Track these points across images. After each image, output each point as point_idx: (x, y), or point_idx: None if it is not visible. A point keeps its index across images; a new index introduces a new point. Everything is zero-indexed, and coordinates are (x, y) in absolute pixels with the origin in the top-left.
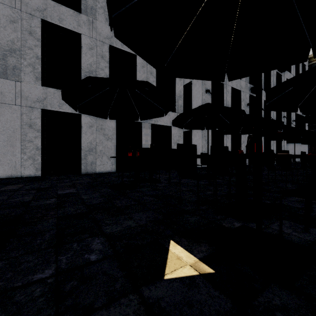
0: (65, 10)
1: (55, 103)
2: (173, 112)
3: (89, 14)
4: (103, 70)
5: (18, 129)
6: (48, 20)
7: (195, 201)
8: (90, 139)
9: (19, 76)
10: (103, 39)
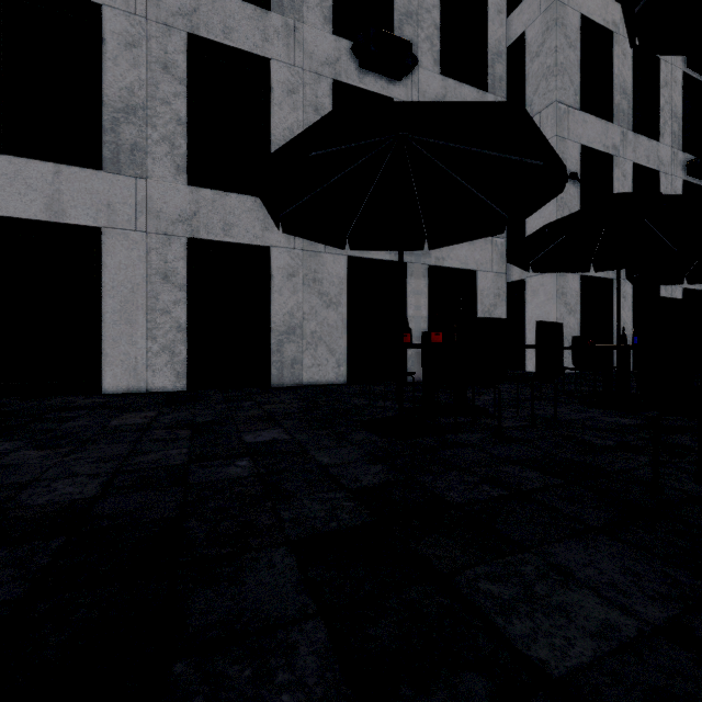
0: (237, 6)
1: (216, 224)
2: None
3: (288, 11)
4: None
5: (140, 285)
6: (202, 35)
7: None
8: (289, 306)
9: (144, 165)
10: (318, 66)
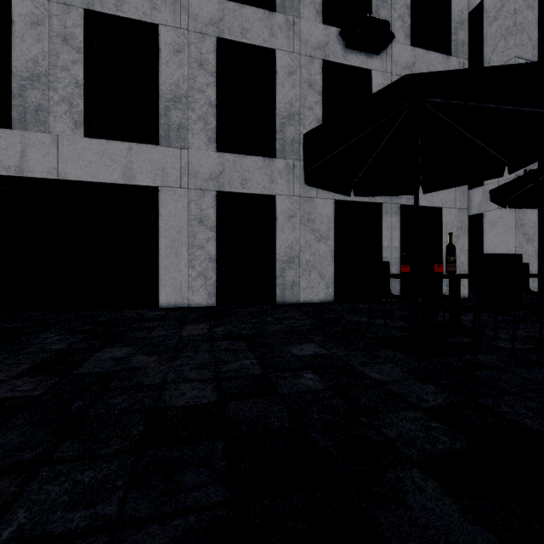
0: (251, 12)
1: (236, 180)
2: None
3: (288, 10)
4: (312, 110)
5: (184, 228)
6: (226, 38)
7: None
8: (289, 241)
9: (186, 139)
10: (311, 51)
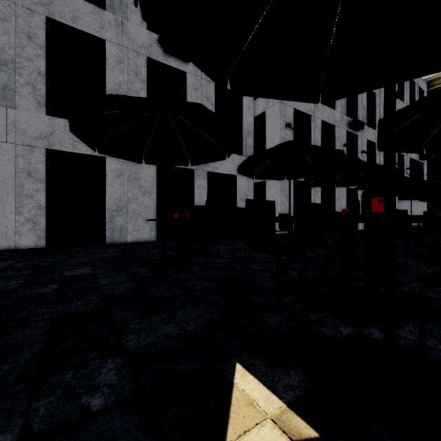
0: (82, 4)
1: (67, 141)
2: (238, 155)
3: (117, 11)
4: (138, 94)
5: (10, 178)
6: (56, 19)
7: (273, 287)
8: (118, 194)
9: (13, 100)
10: (138, 48)
